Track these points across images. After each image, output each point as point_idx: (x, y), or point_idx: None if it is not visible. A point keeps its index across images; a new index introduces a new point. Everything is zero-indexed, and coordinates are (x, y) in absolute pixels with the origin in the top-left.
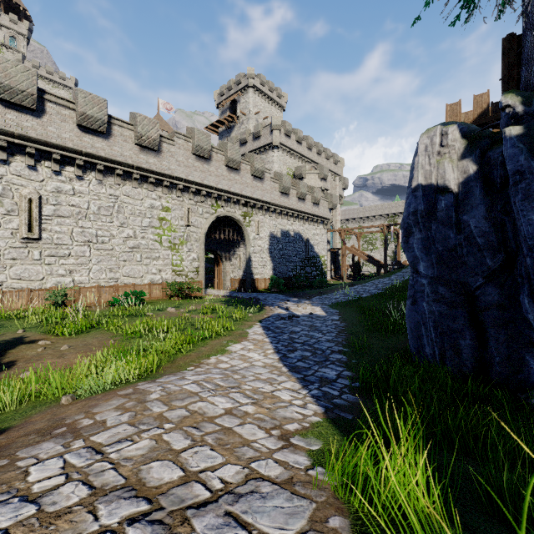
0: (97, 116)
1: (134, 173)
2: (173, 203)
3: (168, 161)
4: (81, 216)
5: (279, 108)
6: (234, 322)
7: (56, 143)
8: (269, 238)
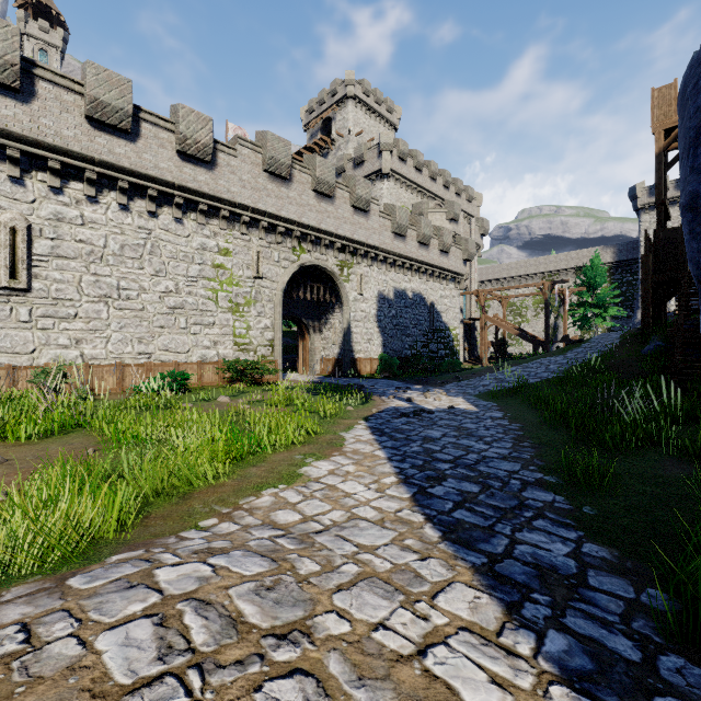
0: (116, 104)
1: (176, 196)
2: (235, 243)
3: (226, 180)
4: (94, 258)
5: (390, 128)
6: (320, 420)
7: (53, 144)
8: (376, 299)
